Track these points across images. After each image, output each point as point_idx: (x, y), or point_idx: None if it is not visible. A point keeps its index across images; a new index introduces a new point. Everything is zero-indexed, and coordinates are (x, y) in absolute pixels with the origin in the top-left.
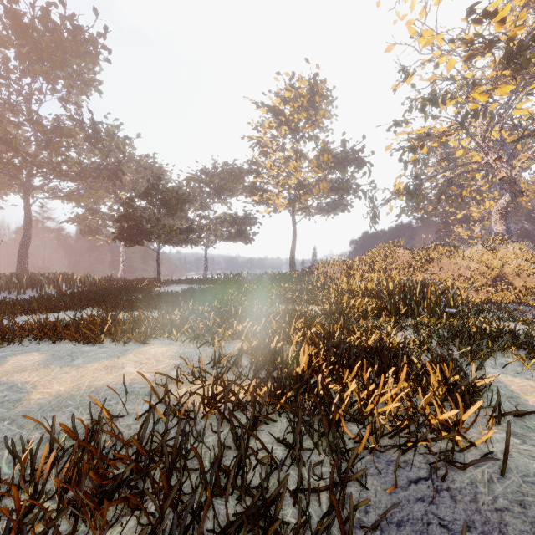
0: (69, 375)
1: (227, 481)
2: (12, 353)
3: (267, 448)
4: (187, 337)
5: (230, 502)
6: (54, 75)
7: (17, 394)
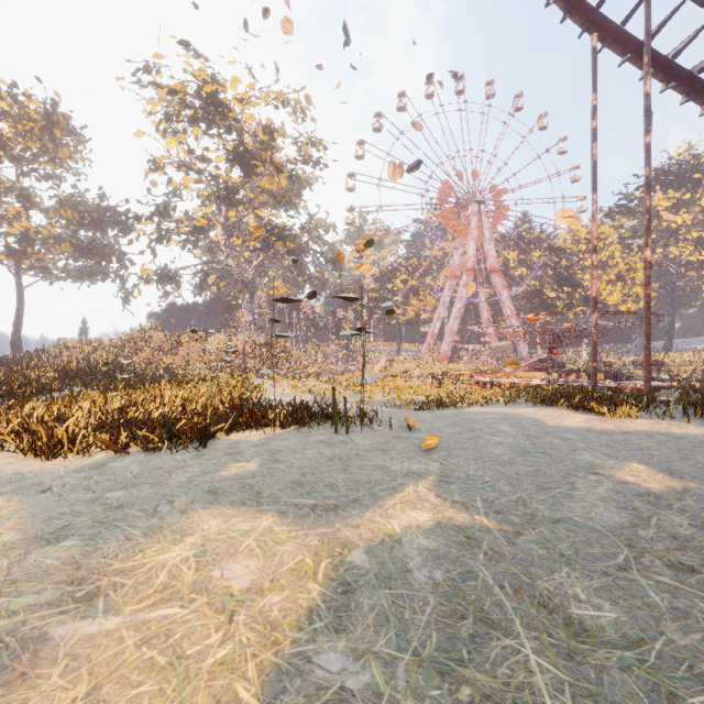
0: None
1: None
2: None
3: None
4: None
5: None
6: None
7: None
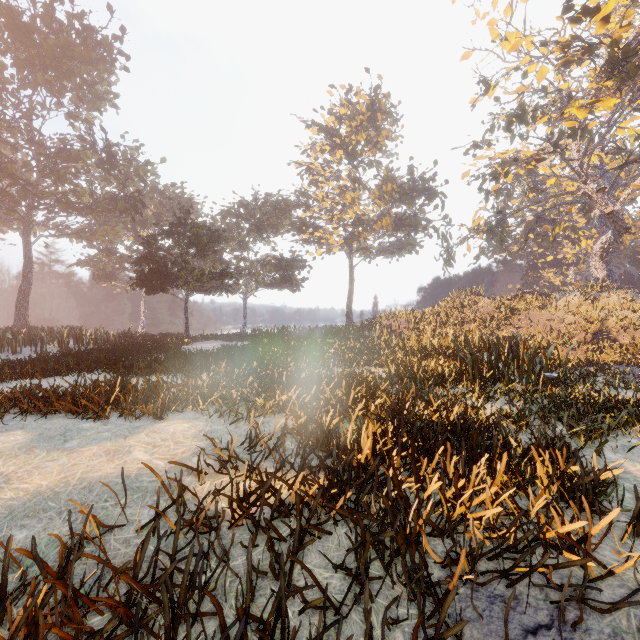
0: (57, 463)
1: (260, 637)
2: None
3: (318, 581)
4: (217, 409)
5: None
6: (60, 86)
7: None
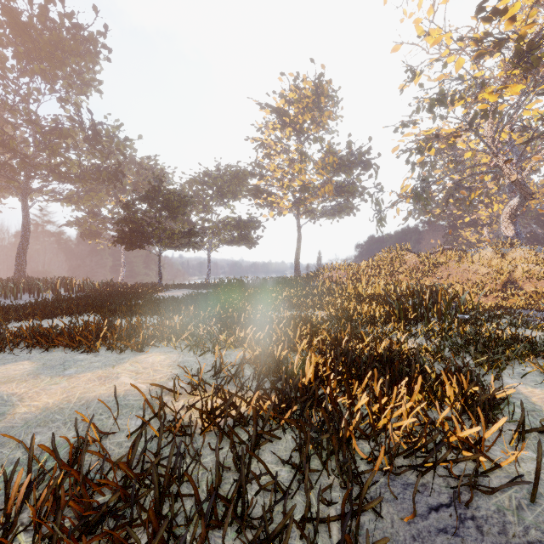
0: (60, 386)
1: (226, 510)
2: (1, 361)
3: (270, 471)
4: (187, 344)
5: (229, 535)
6: (53, 75)
7: (2, 407)
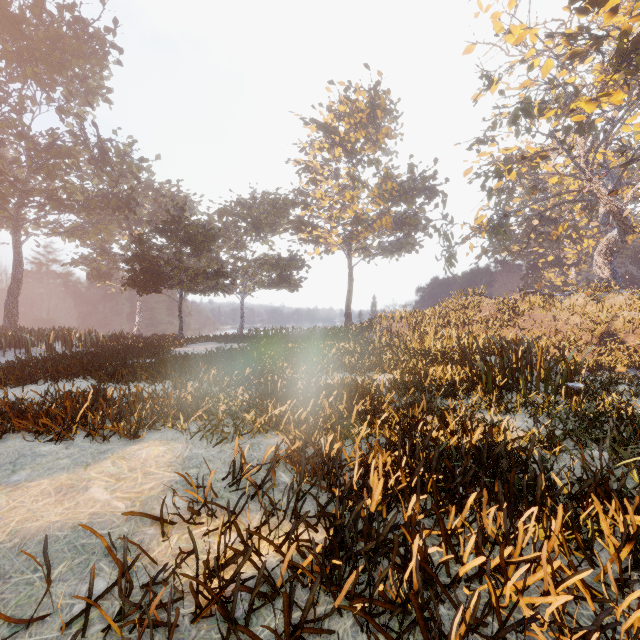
0: None
1: None
2: None
3: None
4: (201, 426)
5: None
6: (50, 80)
7: None
